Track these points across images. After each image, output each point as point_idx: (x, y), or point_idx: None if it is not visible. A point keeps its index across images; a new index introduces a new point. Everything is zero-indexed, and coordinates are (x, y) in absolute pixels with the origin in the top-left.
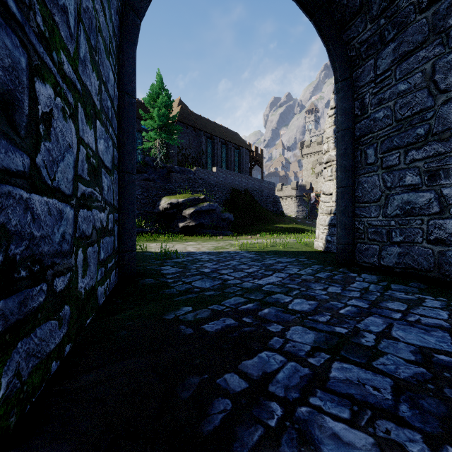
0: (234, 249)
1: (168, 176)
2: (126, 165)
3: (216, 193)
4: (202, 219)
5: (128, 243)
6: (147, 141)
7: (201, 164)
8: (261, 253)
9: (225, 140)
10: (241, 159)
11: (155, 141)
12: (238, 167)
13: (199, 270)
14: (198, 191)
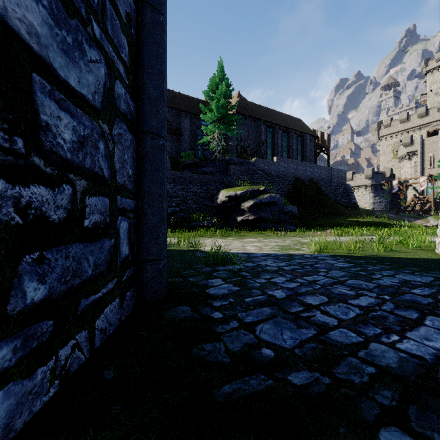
0: (309, 251)
1: (226, 168)
2: (147, 121)
3: (277, 185)
4: (262, 213)
5: (151, 247)
6: (206, 135)
7: (260, 155)
8: (355, 259)
9: (286, 128)
10: (304, 146)
11: (214, 134)
12: (301, 155)
13: (266, 293)
14: (257, 182)
